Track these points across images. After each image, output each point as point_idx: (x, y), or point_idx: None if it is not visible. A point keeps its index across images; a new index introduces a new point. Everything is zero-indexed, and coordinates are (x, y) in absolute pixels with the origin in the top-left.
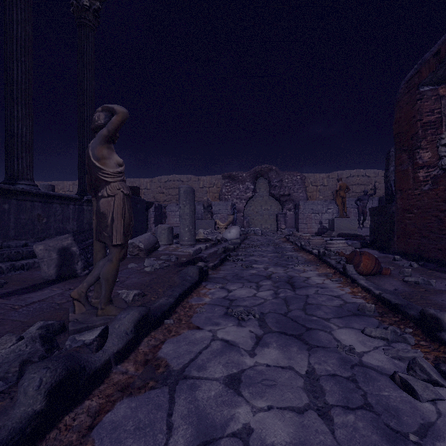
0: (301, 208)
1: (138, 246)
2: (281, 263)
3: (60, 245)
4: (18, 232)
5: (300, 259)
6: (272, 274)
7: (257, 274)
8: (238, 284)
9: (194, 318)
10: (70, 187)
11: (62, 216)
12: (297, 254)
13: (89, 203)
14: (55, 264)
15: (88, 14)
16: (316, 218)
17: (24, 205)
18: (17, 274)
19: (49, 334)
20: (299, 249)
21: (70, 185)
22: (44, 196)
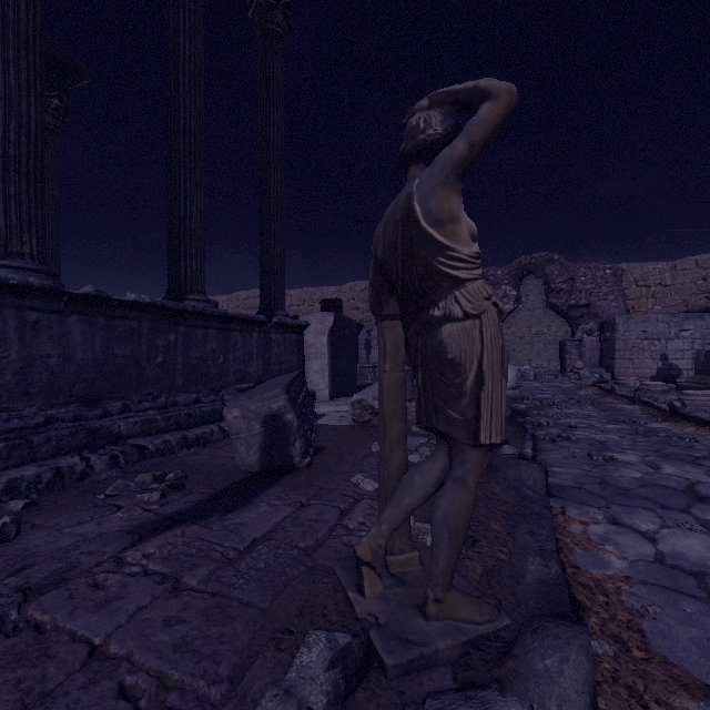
0: (619, 329)
1: (371, 406)
2: (669, 451)
3: (266, 410)
4: (187, 380)
5: (705, 443)
6: (695, 487)
7: (657, 485)
8: (645, 514)
9: (658, 642)
10: (223, 305)
11: (243, 351)
12: (678, 427)
13: (278, 329)
14: (258, 444)
15: (275, 13)
16: (654, 349)
17: (195, 334)
18: (193, 455)
19: (349, 679)
20: (667, 416)
21: (224, 301)
22: (221, 319)
